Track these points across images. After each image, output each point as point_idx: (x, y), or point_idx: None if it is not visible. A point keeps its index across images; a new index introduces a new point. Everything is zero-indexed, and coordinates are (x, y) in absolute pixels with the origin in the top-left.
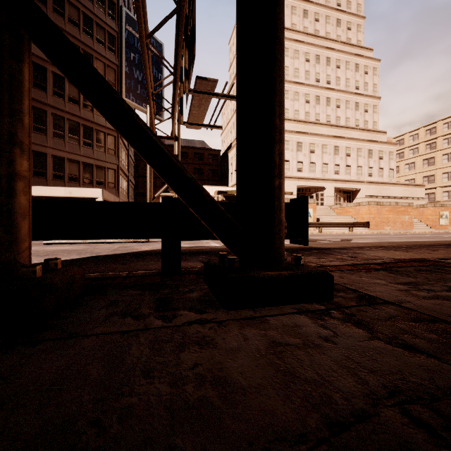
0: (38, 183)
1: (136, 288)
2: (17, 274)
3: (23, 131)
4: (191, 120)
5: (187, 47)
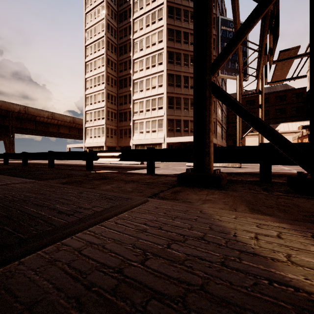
0: (177, 135)
1: (249, 184)
2: (211, 172)
3: (212, 127)
4: (274, 79)
5: (271, 32)
